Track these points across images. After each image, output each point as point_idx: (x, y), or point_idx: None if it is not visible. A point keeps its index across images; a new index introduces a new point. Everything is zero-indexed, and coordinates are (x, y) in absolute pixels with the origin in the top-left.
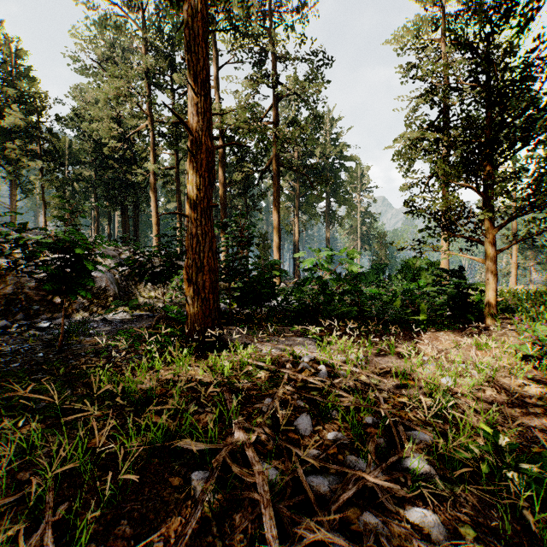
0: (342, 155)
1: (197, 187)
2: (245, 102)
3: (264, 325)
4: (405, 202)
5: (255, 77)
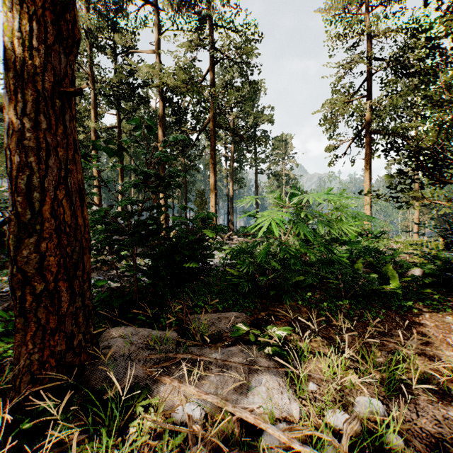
0: (271, 122)
1: (24, 41)
2: (183, 65)
3: (190, 310)
4: (330, 163)
5: (192, 40)
